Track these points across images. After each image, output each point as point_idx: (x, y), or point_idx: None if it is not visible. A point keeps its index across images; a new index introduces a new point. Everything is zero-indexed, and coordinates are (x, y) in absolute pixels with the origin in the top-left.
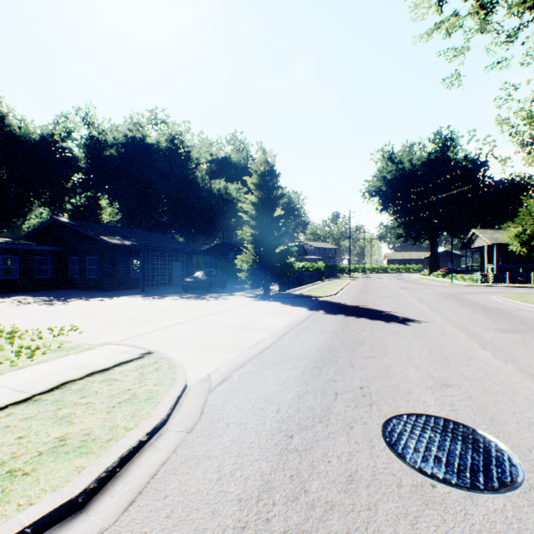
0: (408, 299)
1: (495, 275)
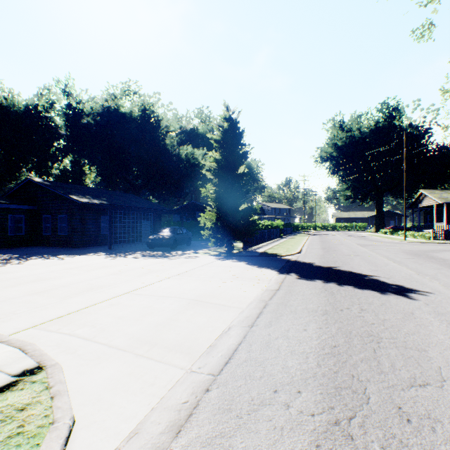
0: (378, 258)
1: (447, 233)
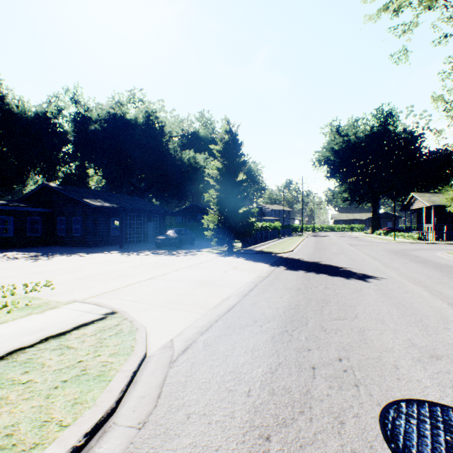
0: (360, 255)
1: (433, 234)
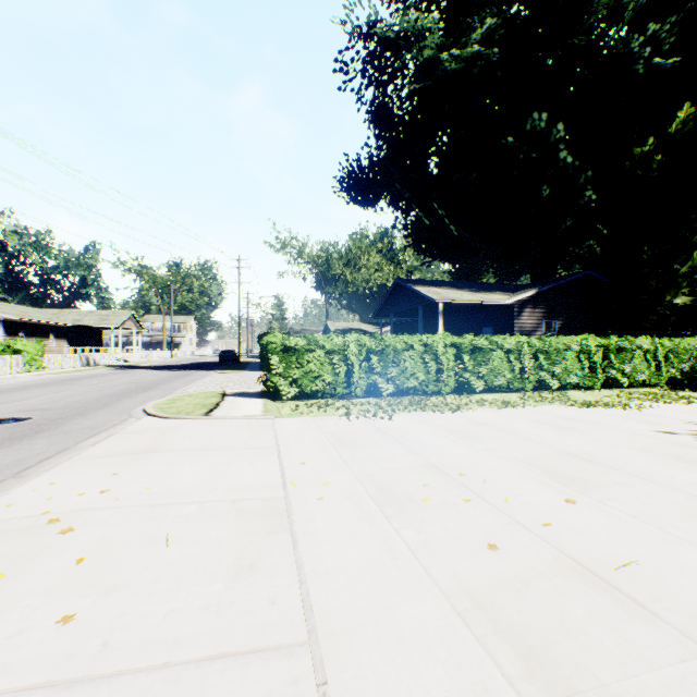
0: None
1: None
